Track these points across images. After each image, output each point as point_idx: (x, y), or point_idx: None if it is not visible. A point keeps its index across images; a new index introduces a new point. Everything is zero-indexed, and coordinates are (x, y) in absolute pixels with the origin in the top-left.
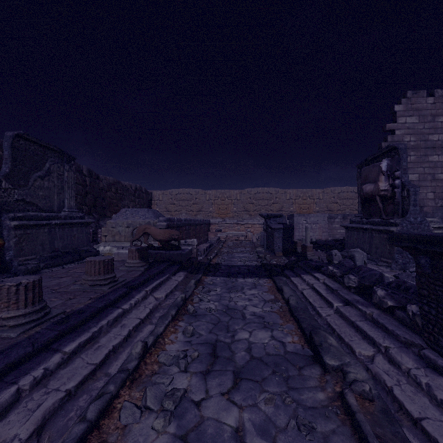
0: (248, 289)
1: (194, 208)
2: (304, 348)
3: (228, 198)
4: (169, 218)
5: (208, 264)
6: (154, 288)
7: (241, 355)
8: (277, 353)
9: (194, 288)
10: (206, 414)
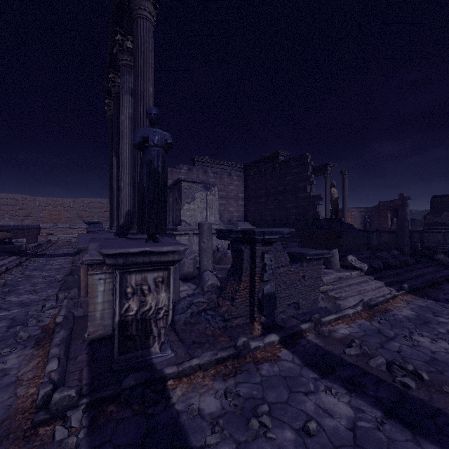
0: (59, 260)
1: (21, 213)
2: (71, 266)
3: (61, 205)
4: (1, 225)
5: (36, 254)
6: (1, 260)
7: (46, 269)
8: (60, 267)
9: (26, 261)
10: (32, 274)
